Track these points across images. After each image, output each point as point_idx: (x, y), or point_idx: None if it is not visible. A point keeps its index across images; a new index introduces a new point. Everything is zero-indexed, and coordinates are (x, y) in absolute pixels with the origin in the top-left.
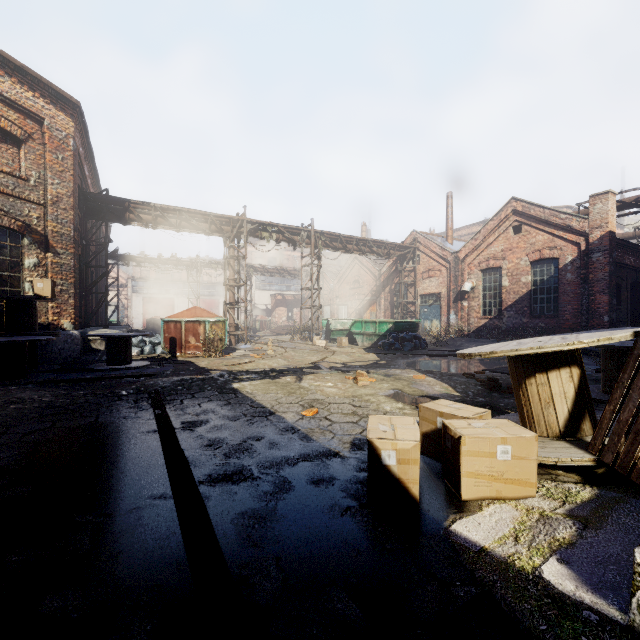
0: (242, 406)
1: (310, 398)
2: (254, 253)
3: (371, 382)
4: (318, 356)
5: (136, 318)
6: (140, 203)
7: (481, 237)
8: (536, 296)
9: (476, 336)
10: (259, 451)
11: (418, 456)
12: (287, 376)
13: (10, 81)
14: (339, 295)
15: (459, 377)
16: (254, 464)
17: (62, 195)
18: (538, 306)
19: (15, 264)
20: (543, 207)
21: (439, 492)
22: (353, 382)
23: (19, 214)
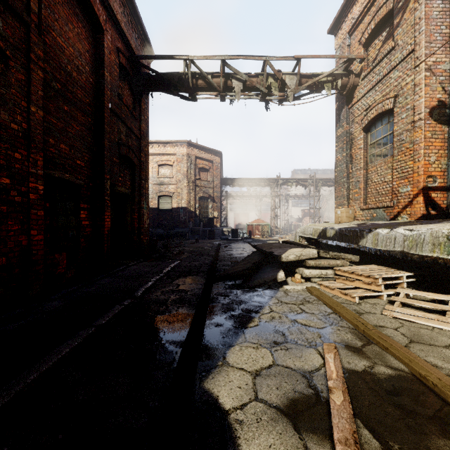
0: None
1: None
2: None
3: None
4: None
5: (231, 223)
6: (238, 178)
7: None
8: None
9: None
10: None
11: None
12: None
13: (206, 154)
14: None
15: None
16: None
17: (217, 183)
18: None
19: (207, 207)
20: None
21: None
22: None
23: (208, 192)
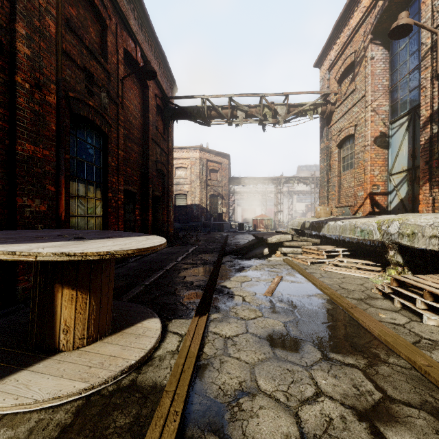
0: None
1: None
2: None
3: None
4: None
5: (238, 218)
6: (244, 178)
7: None
8: None
9: None
10: None
11: None
12: None
13: (216, 157)
14: None
15: None
16: None
17: (226, 183)
18: None
19: (217, 204)
20: None
21: None
22: None
23: (217, 190)
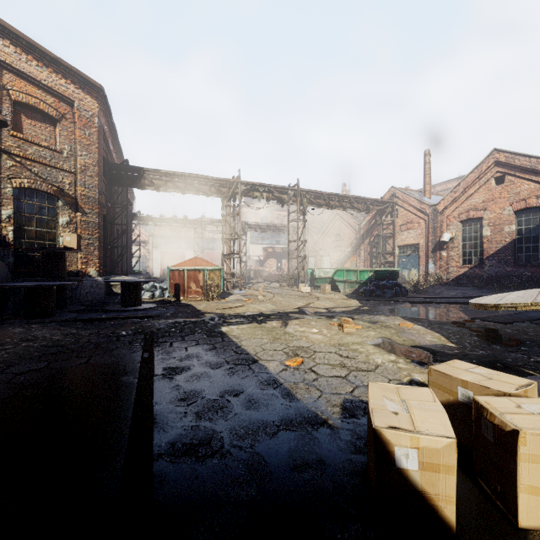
0: (226, 351)
1: (295, 345)
2: (249, 213)
3: (357, 329)
4: (303, 301)
5: (155, 268)
6: (153, 170)
7: (461, 189)
8: (521, 245)
9: (456, 284)
10: (235, 411)
11: (454, 461)
12: (273, 321)
13: (47, 71)
14: (322, 247)
15: (450, 326)
16: (226, 430)
17: (89, 164)
18: (523, 255)
19: (52, 222)
20: (529, 156)
21: (475, 502)
22: (338, 329)
23: (55, 181)
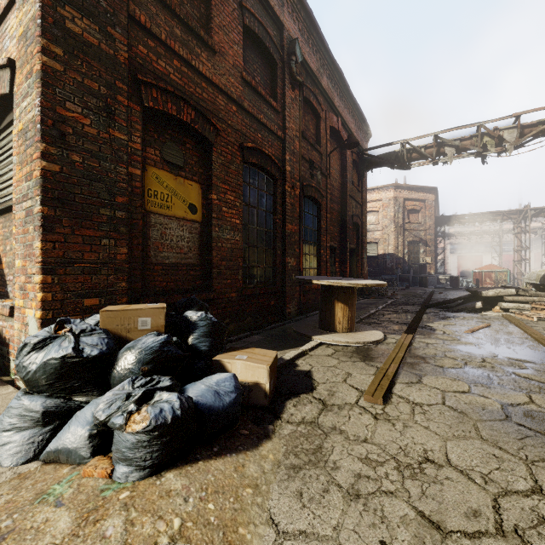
0: None
1: None
2: None
3: None
4: None
5: (452, 270)
6: (460, 215)
7: None
8: None
9: None
10: None
11: None
12: None
13: (417, 193)
14: None
15: None
16: None
17: (431, 224)
18: None
19: (417, 252)
20: None
21: None
22: None
23: (419, 235)
